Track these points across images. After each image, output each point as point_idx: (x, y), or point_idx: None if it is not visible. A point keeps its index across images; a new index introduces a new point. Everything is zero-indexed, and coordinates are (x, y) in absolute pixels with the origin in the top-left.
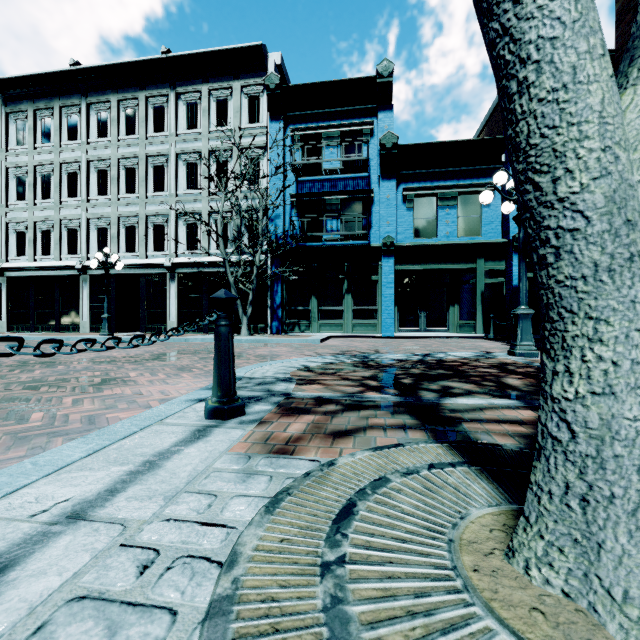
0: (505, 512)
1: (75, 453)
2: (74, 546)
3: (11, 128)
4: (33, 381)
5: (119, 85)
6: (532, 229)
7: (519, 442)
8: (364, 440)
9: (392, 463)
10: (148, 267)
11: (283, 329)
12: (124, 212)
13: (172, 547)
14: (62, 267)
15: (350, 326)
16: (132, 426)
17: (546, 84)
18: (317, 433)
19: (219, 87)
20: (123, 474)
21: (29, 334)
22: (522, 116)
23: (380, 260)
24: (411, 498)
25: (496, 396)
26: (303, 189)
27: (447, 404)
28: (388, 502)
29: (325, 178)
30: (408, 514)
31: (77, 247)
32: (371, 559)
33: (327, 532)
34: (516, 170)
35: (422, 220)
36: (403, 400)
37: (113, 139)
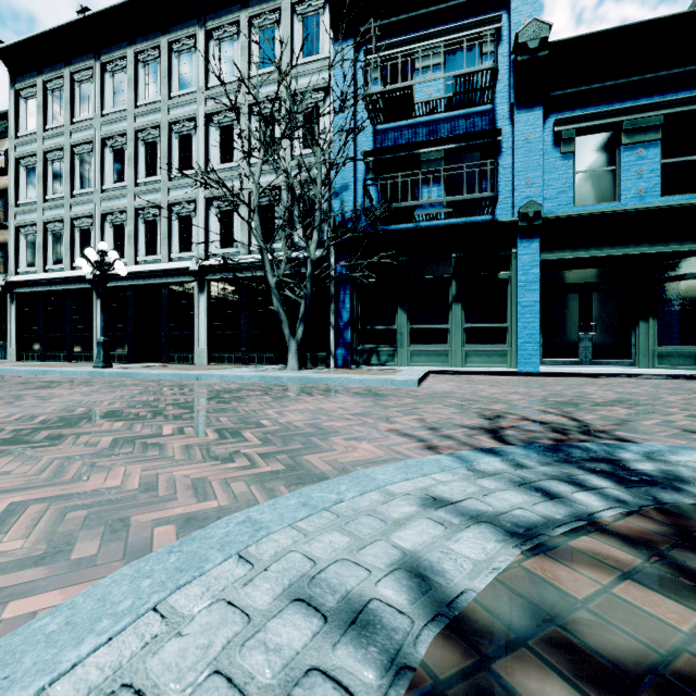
0: None
1: None
2: None
3: (21, 110)
4: None
5: (137, 32)
6: None
7: None
8: None
9: None
10: (171, 274)
11: (353, 359)
12: (143, 201)
13: None
14: (72, 278)
15: (461, 355)
16: None
17: None
18: None
19: (262, 11)
20: None
21: (27, 364)
22: None
23: (513, 245)
24: None
25: None
26: (384, 142)
27: None
28: None
29: (419, 121)
30: None
31: None
32: None
33: None
34: None
35: (590, 173)
36: None
37: (130, 106)
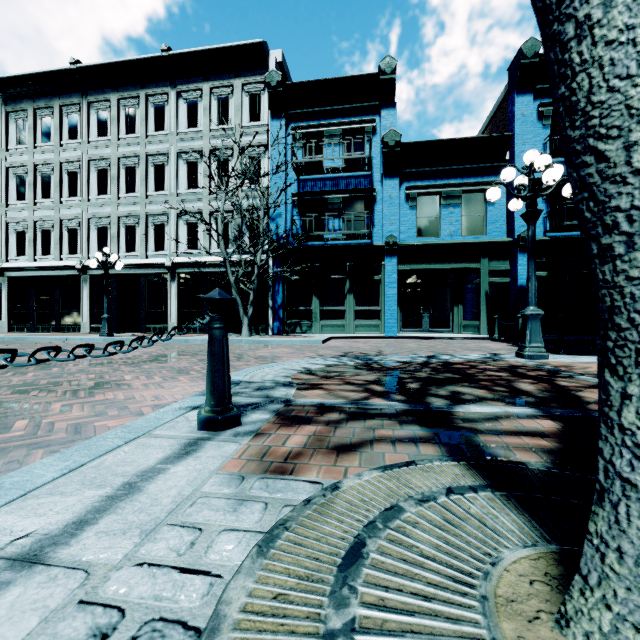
0: (544, 555)
1: (48, 473)
2: (22, 603)
3: (11, 127)
4: (24, 385)
5: (119, 84)
6: (592, 212)
7: (543, 458)
8: (371, 456)
9: (404, 487)
10: (148, 267)
11: (284, 329)
12: (124, 211)
13: (141, 605)
14: (62, 267)
15: (352, 326)
16: (116, 439)
17: (618, 21)
18: (319, 447)
19: (220, 85)
20: (97, 500)
21: (29, 334)
22: (581, 67)
23: (383, 260)
24: (430, 535)
25: (510, 403)
26: (305, 188)
27: (459, 412)
28: (403, 540)
29: (327, 177)
30: (428, 558)
31: (77, 247)
32: (387, 626)
33: (331, 584)
34: (570, 138)
35: (425, 219)
36: (411, 408)
37: (113, 138)
